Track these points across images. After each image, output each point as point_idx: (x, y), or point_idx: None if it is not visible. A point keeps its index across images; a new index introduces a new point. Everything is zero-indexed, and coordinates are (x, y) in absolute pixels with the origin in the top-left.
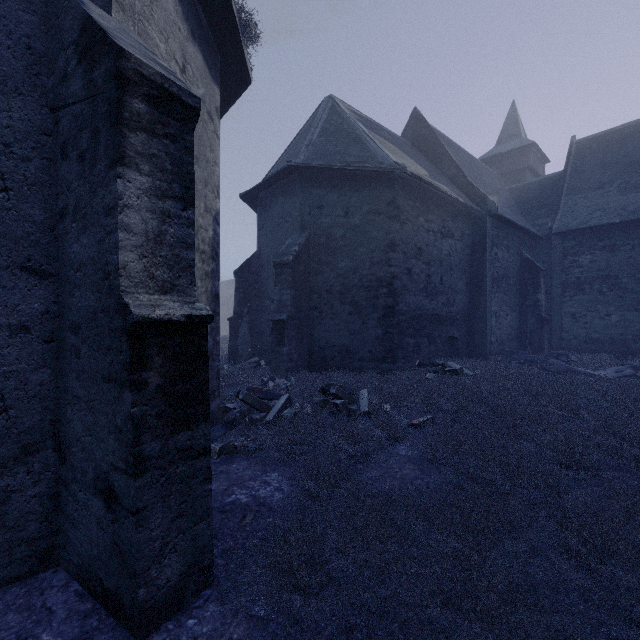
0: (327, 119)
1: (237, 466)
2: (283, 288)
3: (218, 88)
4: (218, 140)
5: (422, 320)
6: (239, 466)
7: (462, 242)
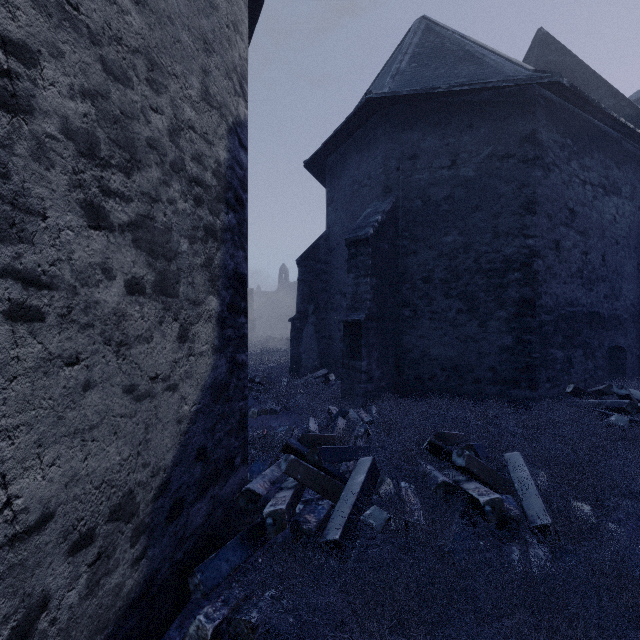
0: (420, 42)
1: None
2: (359, 275)
3: None
4: None
5: (575, 321)
6: None
7: (632, 202)
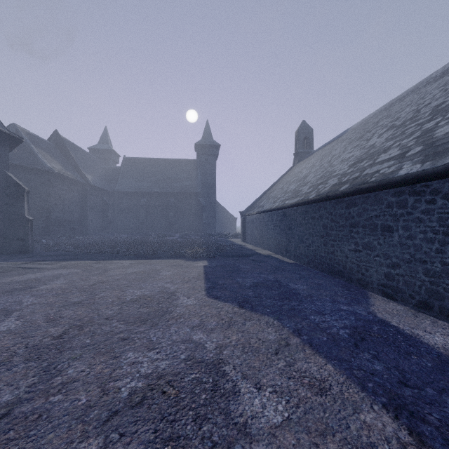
0: None
1: None
2: None
3: None
4: None
5: (61, 221)
6: None
7: (78, 193)
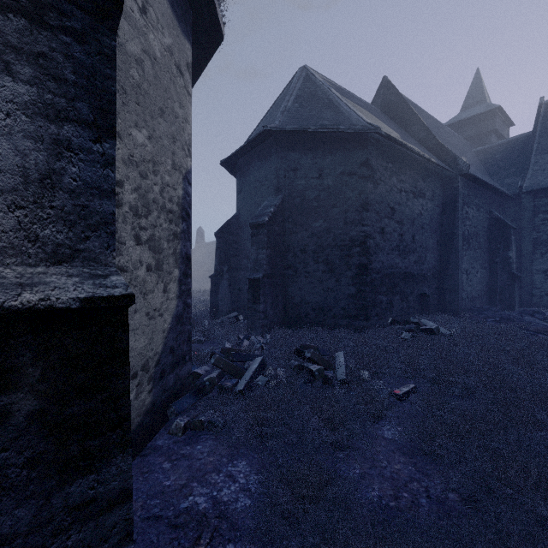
0: (301, 87)
1: (202, 448)
2: (259, 248)
3: (189, 44)
4: (189, 97)
5: (394, 278)
6: (204, 448)
7: (433, 201)
